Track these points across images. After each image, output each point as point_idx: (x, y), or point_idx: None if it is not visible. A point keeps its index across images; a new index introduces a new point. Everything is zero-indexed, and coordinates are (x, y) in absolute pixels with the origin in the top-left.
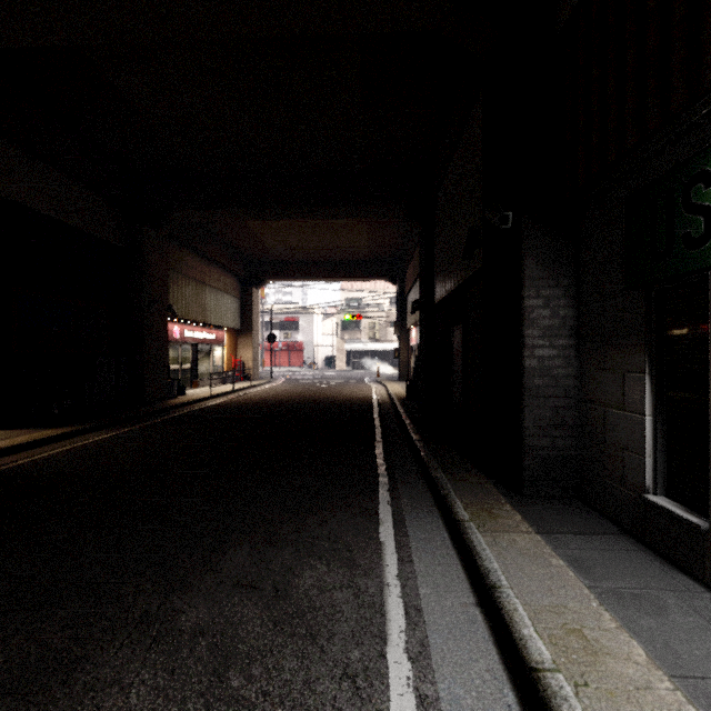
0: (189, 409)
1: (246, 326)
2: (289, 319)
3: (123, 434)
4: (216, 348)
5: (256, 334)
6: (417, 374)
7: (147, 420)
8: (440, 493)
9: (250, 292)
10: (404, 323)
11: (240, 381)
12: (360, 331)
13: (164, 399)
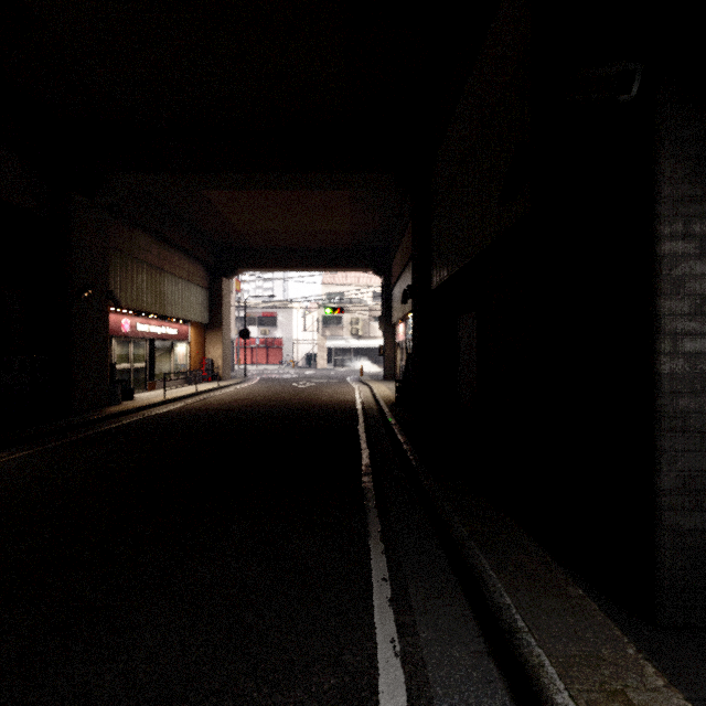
0: (127, 419)
1: (215, 320)
2: (267, 314)
3: (5, 464)
4: (178, 344)
5: (226, 330)
6: (407, 375)
7: (59, 438)
8: (495, 622)
9: (220, 283)
10: (390, 318)
11: (205, 382)
12: (342, 327)
13: (104, 405)
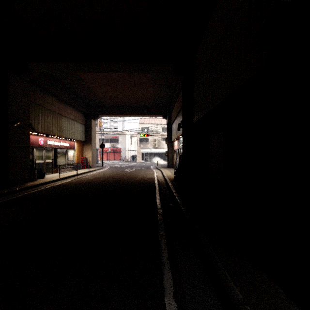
0: (36, 189)
1: (88, 139)
2: (114, 137)
3: None
4: (70, 150)
5: (93, 144)
6: (180, 165)
7: None
8: None
9: (90, 121)
10: (171, 138)
11: (81, 169)
12: (148, 143)
13: (27, 181)
